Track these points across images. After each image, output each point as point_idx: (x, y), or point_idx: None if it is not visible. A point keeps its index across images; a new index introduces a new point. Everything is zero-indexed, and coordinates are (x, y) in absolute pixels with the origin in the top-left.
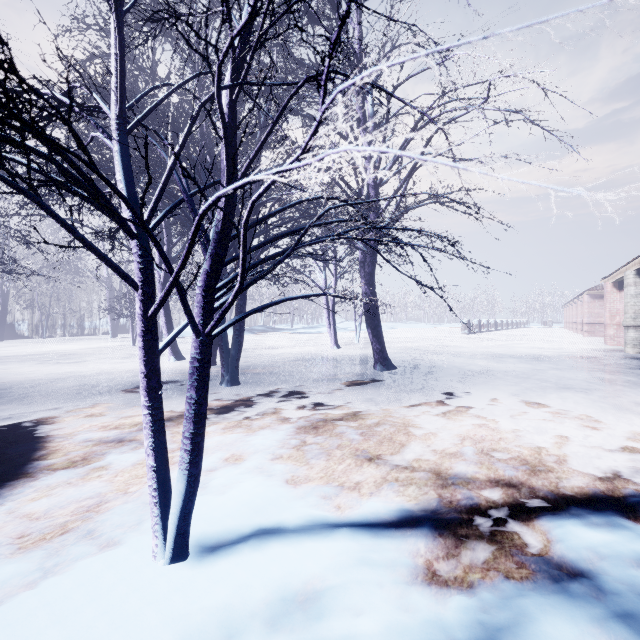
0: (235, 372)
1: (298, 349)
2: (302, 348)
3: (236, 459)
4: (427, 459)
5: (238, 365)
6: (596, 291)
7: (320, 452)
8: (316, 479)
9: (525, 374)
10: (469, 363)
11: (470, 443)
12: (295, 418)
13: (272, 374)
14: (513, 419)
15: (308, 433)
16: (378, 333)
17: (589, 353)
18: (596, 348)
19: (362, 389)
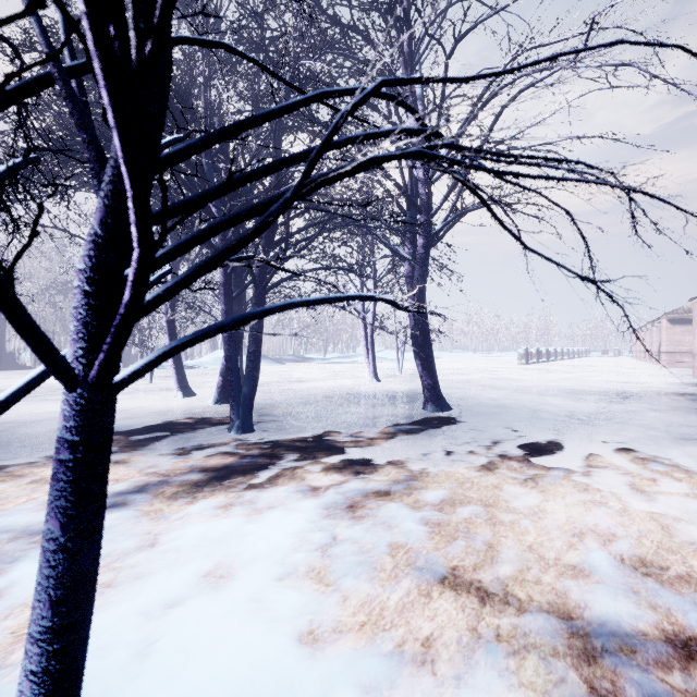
0: (248, 415)
1: (331, 382)
2: (336, 381)
3: (221, 576)
4: (537, 580)
5: (252, 406)
6: (677, 315)
7: (358, 562)
8: (352, 632)
9: (618, 417)
10: (540, 401)
11: (596, 544)
12: (322, 488)
13: (297, 416)
14: (640, 493)
15: (340, 519)
16: (429, 365)
17: (681, 388)
18: (686, 382)
19: (412, 439)
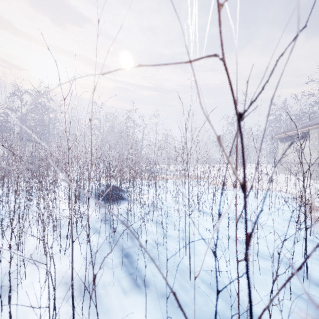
0: None
1: None
2: None
3: None
4: None
5: None
6: None
7: None
8: None
9: None
10: None
11: None
12: None
13: None
14: None
15: None
16: None
17: None
18: None
19: None
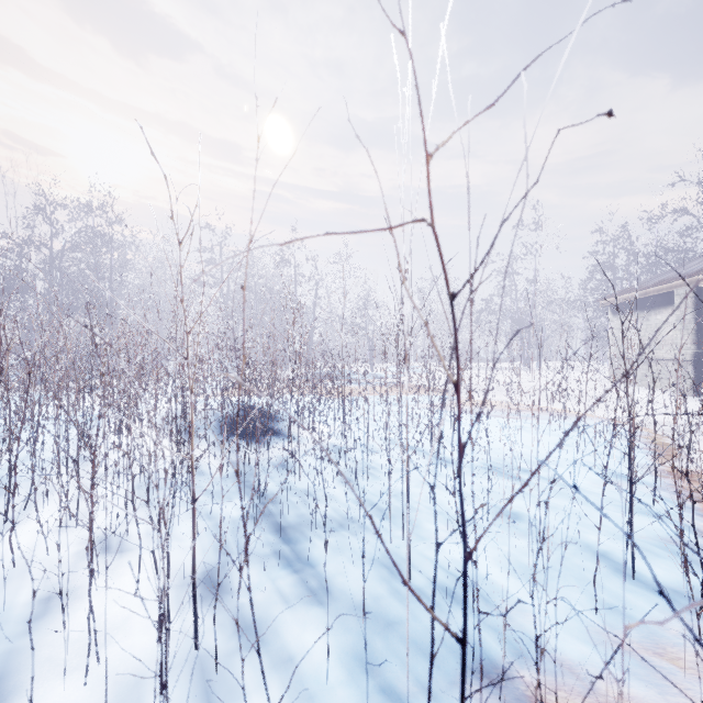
0: None
1: None
2: None
3: None
4: None
5: None
6: None
7: None
8: None
9: None
10: None
11: None
12: None
13: None
14: None
15: None
16: None
17: None
18: None
19: None
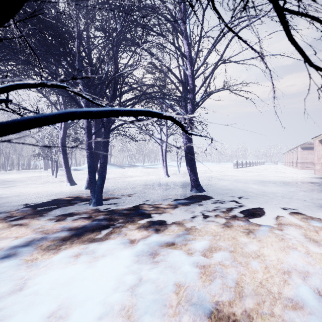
0: (99, 196)
1: (145, 177)
2: (148, 177)
3: (60, 317)
4: (271, 312)
5: (102, 191)
6: (305, 145)
7: (154, 300)
8: None
9: (286, 195)
10: (246, 186)
11: (300, 280)
12: (136, 241)
13: (127, 195)
14: (312, 241)
15: (145, 264)
16: (194, 169)
17: (310, 180)
18: (311, 176)
19: (186, 208)
